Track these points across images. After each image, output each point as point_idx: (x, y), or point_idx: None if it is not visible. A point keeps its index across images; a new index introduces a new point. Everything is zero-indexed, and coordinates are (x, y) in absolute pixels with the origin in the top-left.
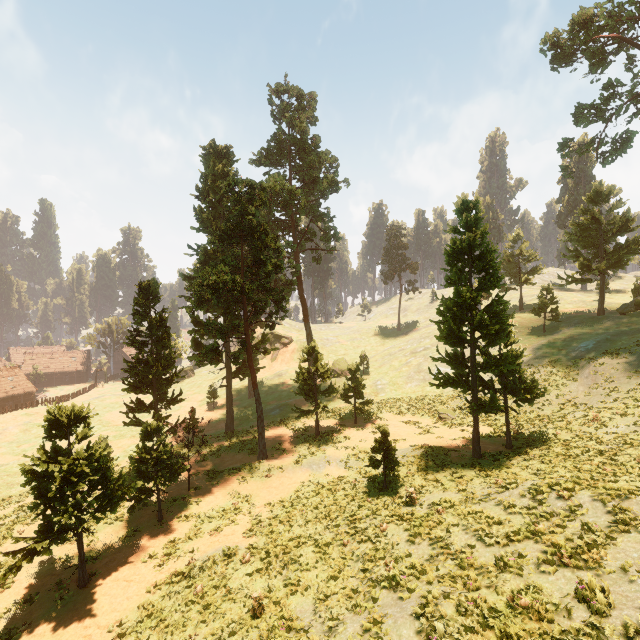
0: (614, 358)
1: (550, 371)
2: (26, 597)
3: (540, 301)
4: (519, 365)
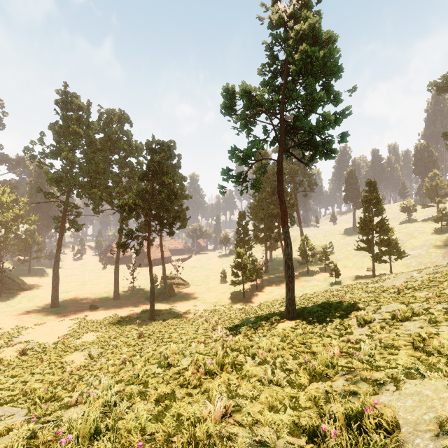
0: None
1: (429, 251)
2: (230, 298)
3: (437, 215)
4: (392, 243)
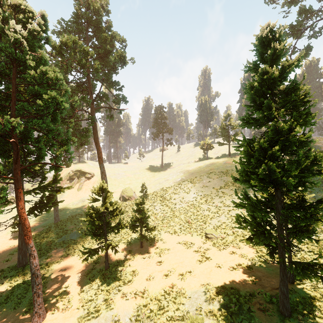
0: (317, 187)
1: None
2: None
3: None
4: None
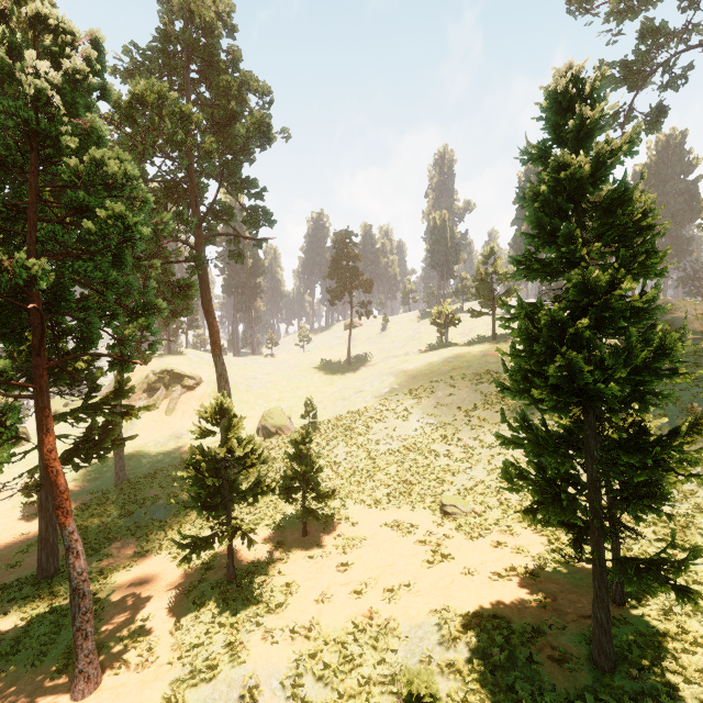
0: (678, 406)
1: None
2: None
3: None
4: None
